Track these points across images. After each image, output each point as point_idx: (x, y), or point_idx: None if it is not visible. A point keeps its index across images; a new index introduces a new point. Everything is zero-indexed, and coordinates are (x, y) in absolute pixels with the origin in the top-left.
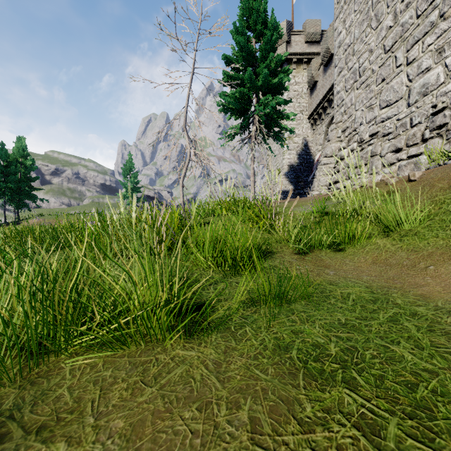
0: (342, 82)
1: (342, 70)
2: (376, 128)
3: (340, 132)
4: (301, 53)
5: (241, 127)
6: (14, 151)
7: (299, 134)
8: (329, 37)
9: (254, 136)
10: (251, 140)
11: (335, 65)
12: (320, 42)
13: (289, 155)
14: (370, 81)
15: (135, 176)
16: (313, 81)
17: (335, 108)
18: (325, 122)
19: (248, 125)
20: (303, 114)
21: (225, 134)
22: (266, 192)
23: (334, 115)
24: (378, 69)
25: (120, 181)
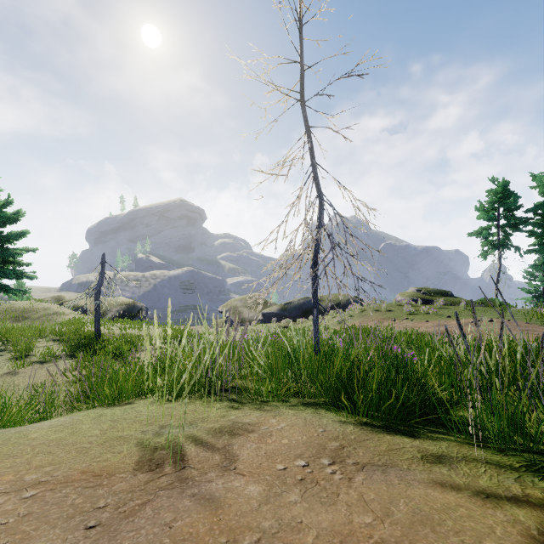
0: None
1: None
2: None
3: None
4: None
5: None
6: None
7: None
8: None
9: None
10: None
11: None
12: None
13: None
14: None
15: None
16: None
17: None
18: None
19: None
20: None
21: None
22: None
23: None
24: None
25: None
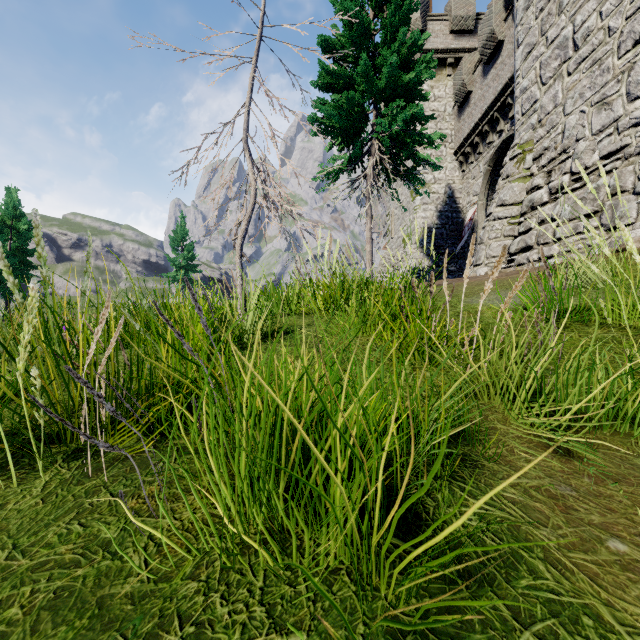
0: (533, 69)
1: (533, 47)
2: (619, 140)
3: (529, 160)
4: (443, 50)
5: (349, 159)
6: (0, 210)
7: (441, 178)
8: (495, 14)
9: (372, 174)
10: (367, 182)
11: (517, 43)
12: (474, 32)
13: (424, 212)
14: (602, 52)
15: (190, 248)
16: (464, 92)
17: (518, 120)
18: (485, 158)
19: (361, 156)
20: (446, 147)
21: (323, 172)
22: (385, 270)
23: (515, 132)
24: (625, 23)
25: (168, 256)
